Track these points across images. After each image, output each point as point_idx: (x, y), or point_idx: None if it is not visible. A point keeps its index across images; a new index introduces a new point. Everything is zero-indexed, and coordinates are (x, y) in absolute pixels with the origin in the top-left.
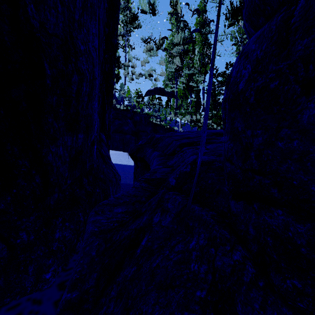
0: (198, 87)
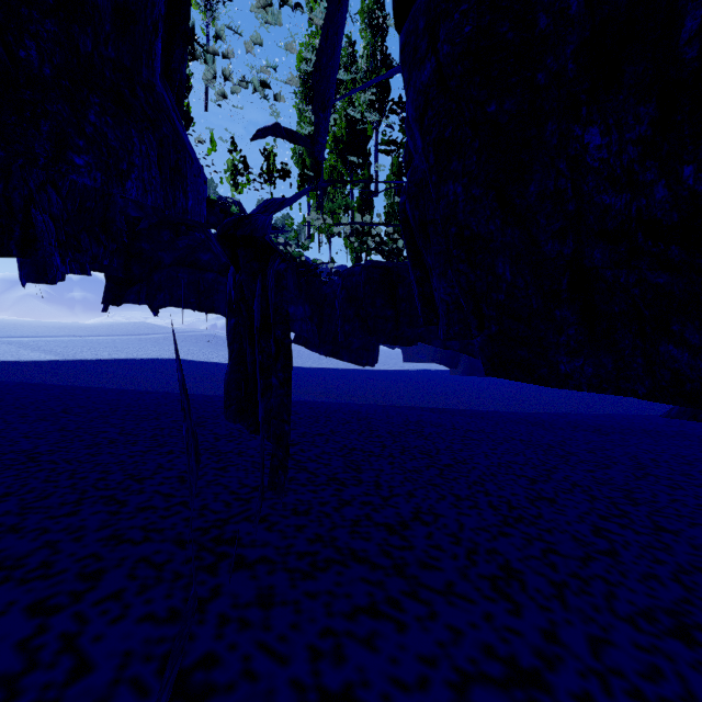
0: (368, 171)
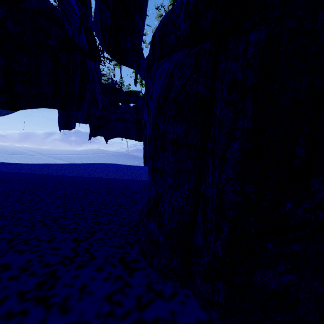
0: None
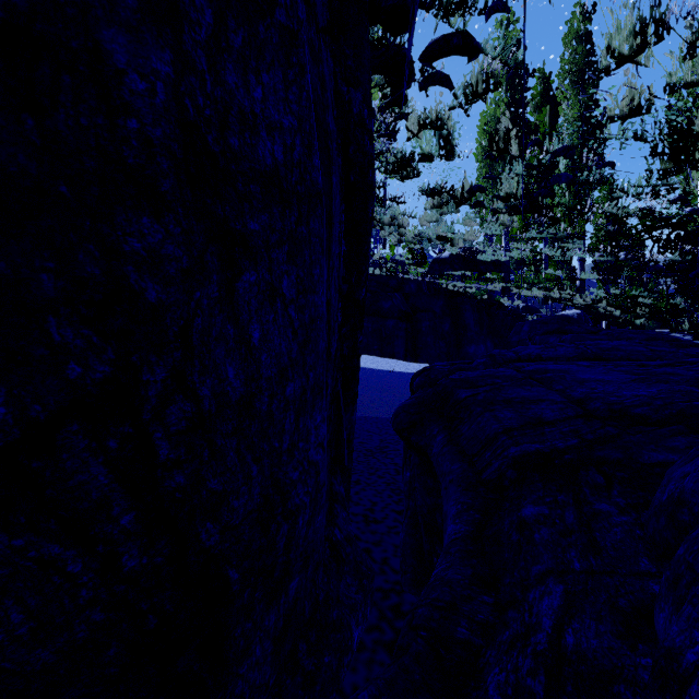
0: None
